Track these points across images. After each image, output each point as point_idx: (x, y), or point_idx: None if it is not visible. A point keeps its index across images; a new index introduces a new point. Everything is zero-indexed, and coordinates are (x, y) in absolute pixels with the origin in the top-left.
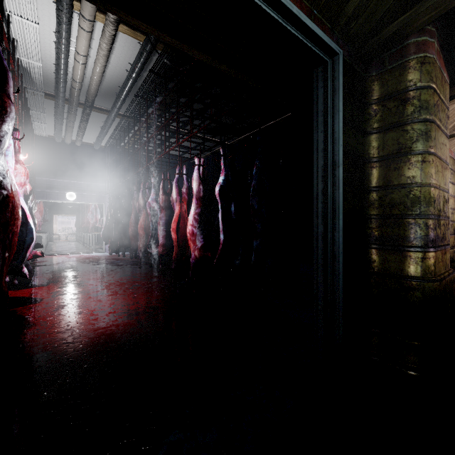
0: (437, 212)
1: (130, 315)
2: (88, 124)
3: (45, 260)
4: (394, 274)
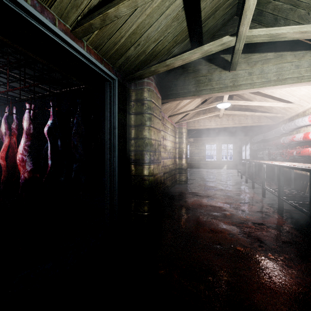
0: (154, 149)
1: None
2: None
3: None
4: (139, 175)
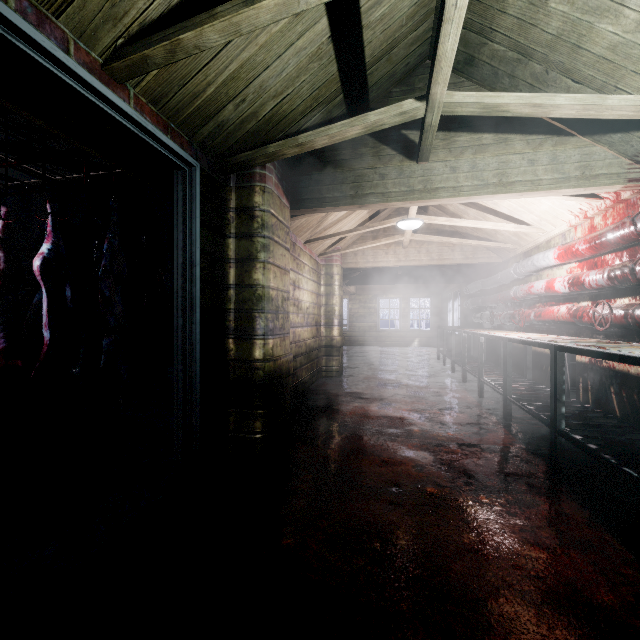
0: (275, 308)
1: None
2: None
3: None
4: (245, 359)
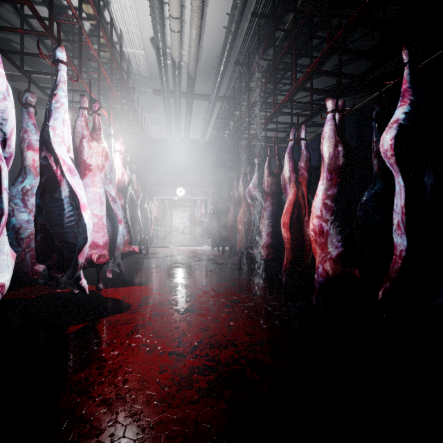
0: None
1: (218, 380)
2: (192, 117)
3: (159, 252)
4: None
